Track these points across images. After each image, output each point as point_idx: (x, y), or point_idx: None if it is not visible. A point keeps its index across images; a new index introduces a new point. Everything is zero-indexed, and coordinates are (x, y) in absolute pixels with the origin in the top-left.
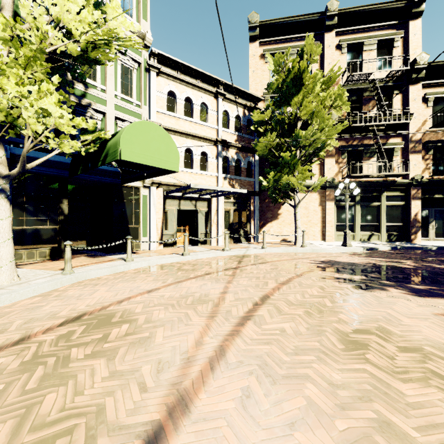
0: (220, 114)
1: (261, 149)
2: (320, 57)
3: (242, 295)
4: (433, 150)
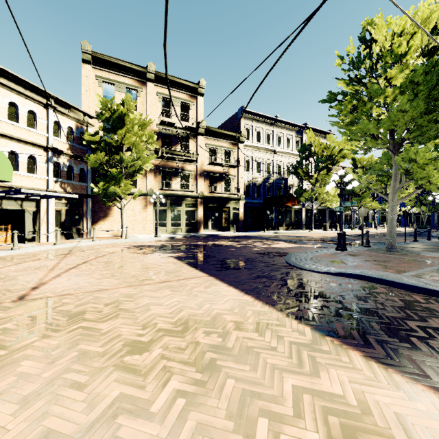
0: (51, 124)
1: (93, 163)
2: (144, 98)
3: (71, 263)
4: (210, 178)
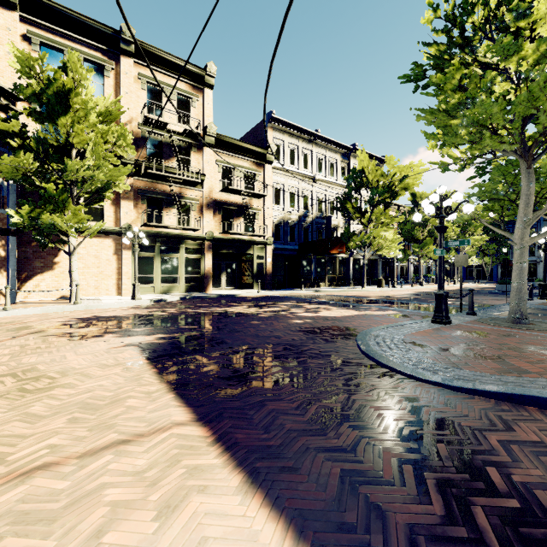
0: None
1: (9, 171)
2: (116, 81)
3: None
4: (223, 211)
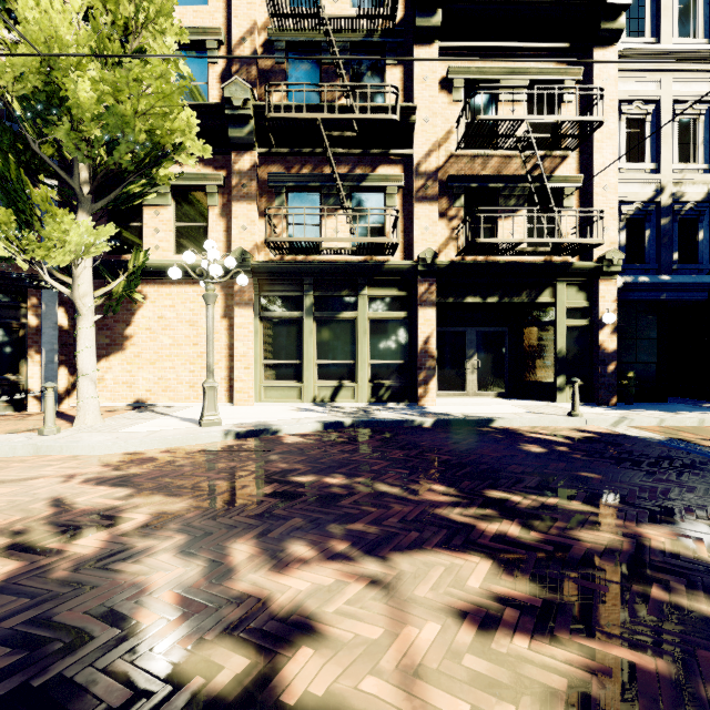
0: None
1: None
2: None
3: None
4: (467, 200)
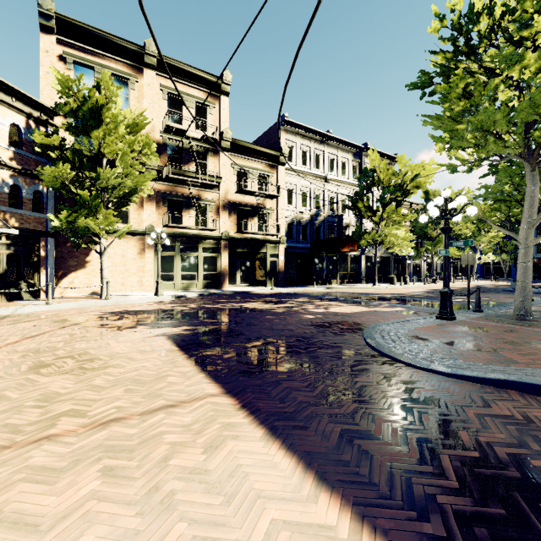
0: None
1: (50, 180)
2: (140, 93)
3: None
4: (238, 212)
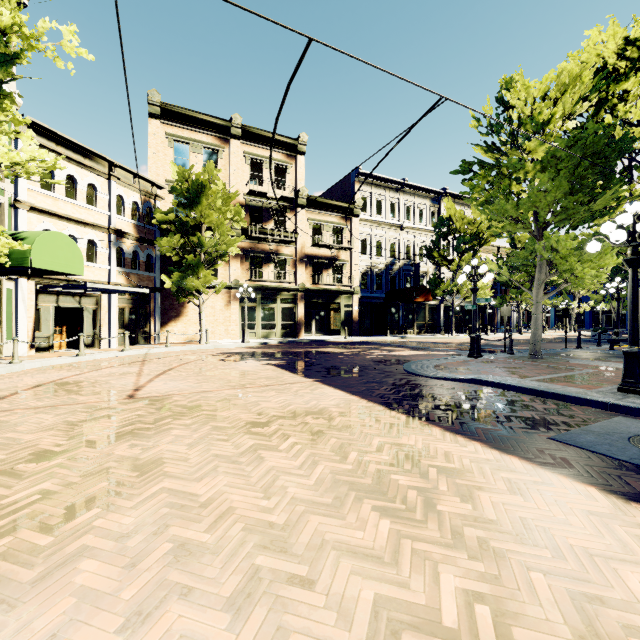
0: (114, 199)
1: (165, 248)
2: (227, 161)
3: (155, 369)
4: (313, 264)
